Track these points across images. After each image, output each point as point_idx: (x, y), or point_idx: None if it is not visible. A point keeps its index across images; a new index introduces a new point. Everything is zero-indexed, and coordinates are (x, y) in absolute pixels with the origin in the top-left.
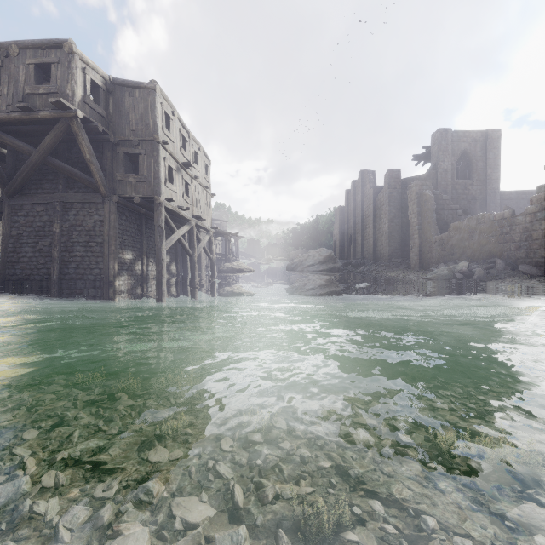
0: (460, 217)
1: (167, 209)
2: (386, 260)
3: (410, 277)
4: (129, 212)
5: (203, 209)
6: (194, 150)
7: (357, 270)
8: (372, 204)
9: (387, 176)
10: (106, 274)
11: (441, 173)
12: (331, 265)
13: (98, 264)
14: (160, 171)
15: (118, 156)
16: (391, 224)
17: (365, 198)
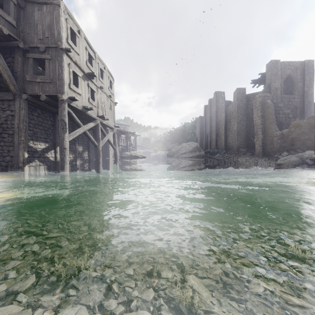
0: (291, 119)
1: (72, 108)
2: (235, 149)
3: (259, 162)
4: (42, 110)
5: (108, 112)
6: (100, 67)
7: (214, 156)
8: (224, 113)
9: (236, 92)
10: (15, 161)
11: (273, 90)
12: (198, 153)
13: (9, 152)
14: (63, 74)
15: (28, 61)
16: (239, 125)
17: (218, 109)
